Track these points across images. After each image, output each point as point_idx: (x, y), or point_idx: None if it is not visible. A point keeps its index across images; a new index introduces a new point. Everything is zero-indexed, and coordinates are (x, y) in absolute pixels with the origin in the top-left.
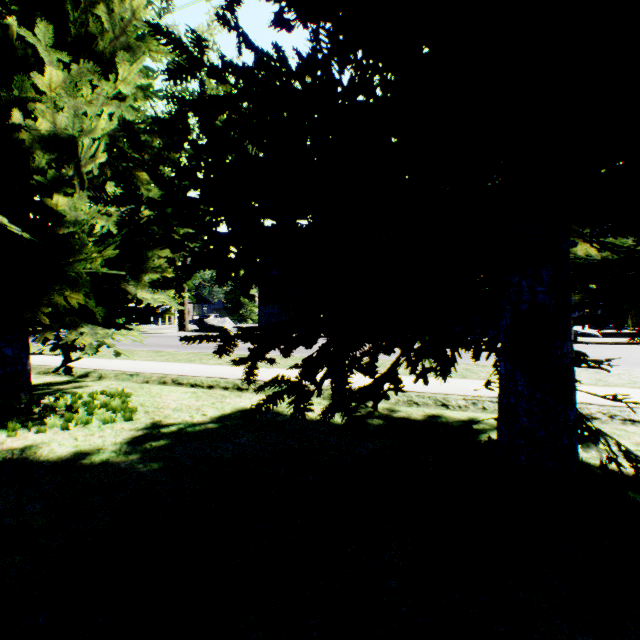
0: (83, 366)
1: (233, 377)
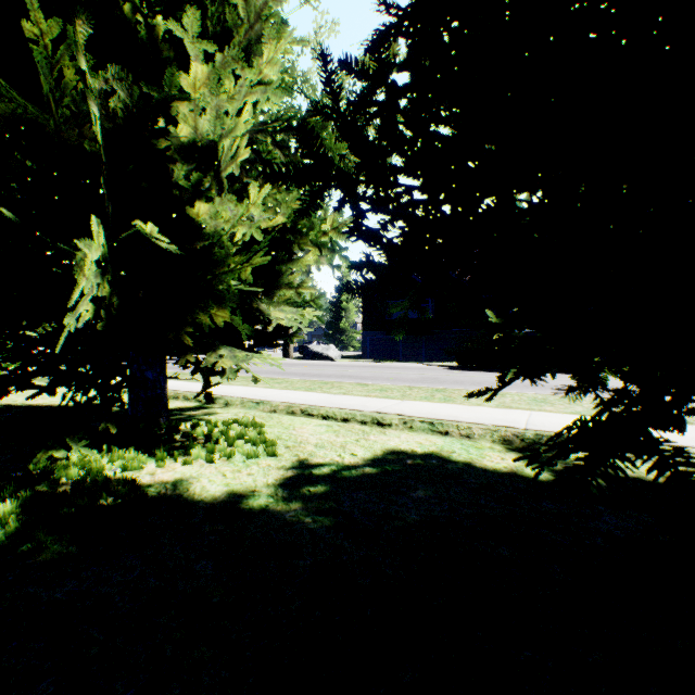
0: None
1: (367, 409)
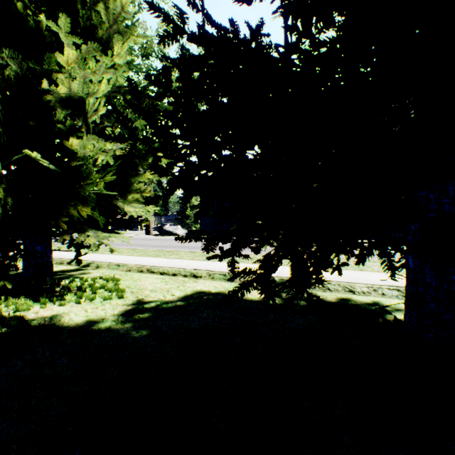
0: (85, 259)
1: (189, 268)
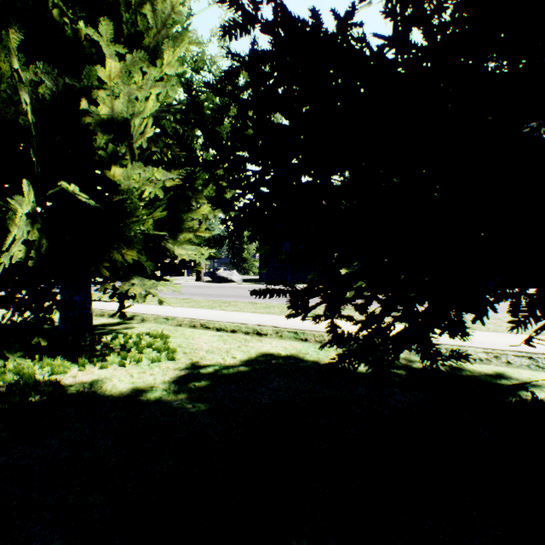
0: (128, 310)
1: (251, 323)
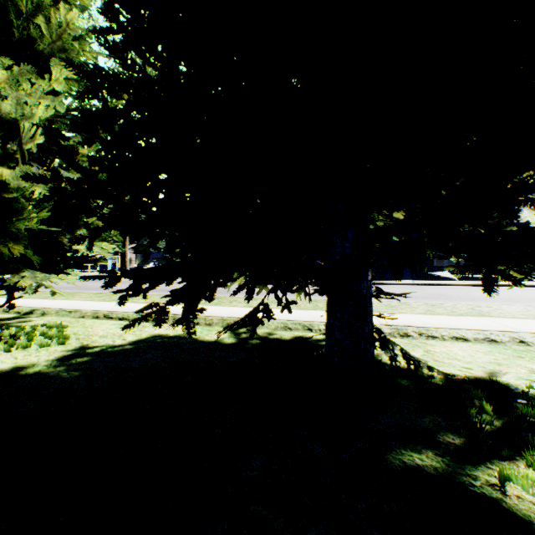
0: (29, 305)
1: None
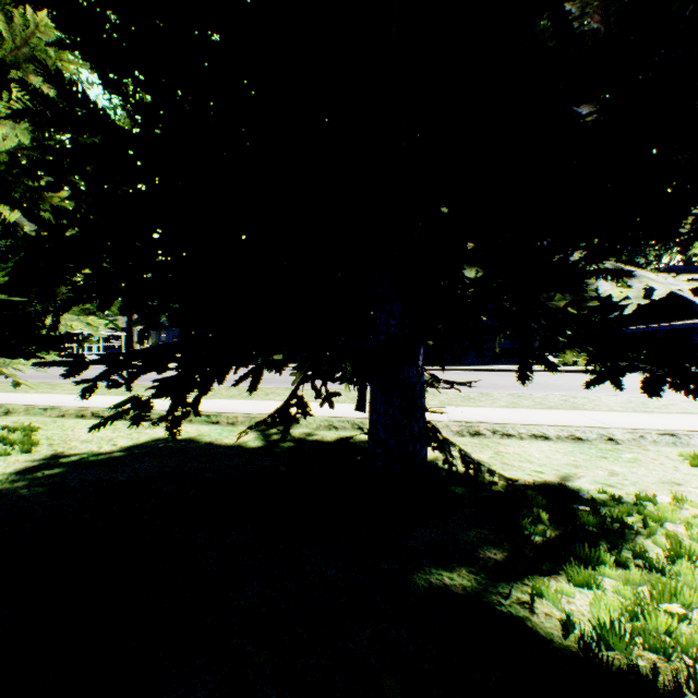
0: None
1: (162, 408)
